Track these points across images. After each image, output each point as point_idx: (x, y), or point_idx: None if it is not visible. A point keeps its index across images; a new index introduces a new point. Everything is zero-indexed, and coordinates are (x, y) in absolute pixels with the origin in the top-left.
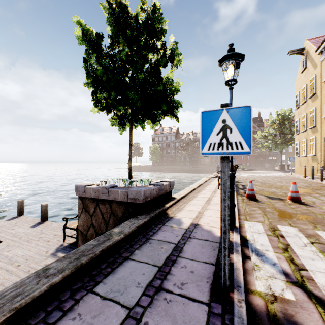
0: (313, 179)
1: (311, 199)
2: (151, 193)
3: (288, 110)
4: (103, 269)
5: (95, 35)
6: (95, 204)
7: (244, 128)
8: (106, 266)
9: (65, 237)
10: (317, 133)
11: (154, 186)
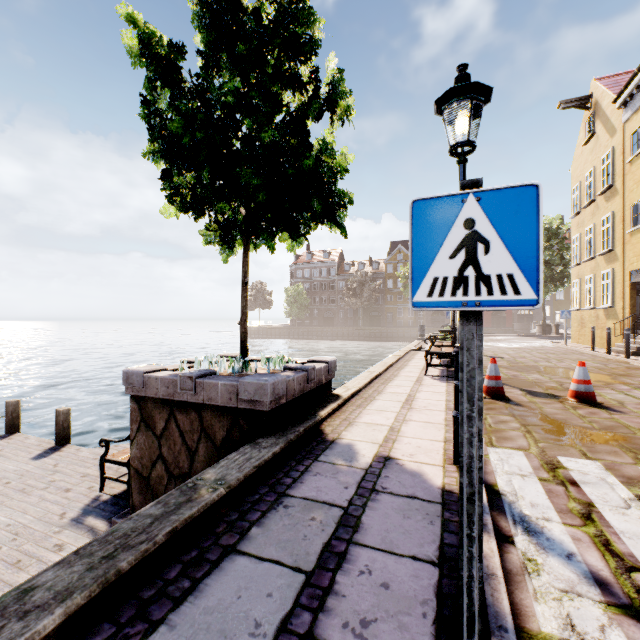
0: (608, 353)
1: (614, 396)
2: (289, 387)
3: (557, 219)
4: (172, 582)
5: (167, 46)
6: (166, 413)
7: (520, 240)
8: (179, 573)
9: (105, 481)
10: (615, 263)
11: (295, 371)
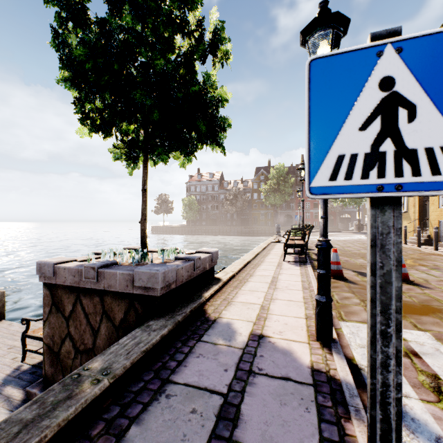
0: (405, 243)
1: (420, 275)
2: (178, 275)
3: None
4: None
5: None
6: (74, 298)
7: None
8: None
9: (26, 353)
10: None
11: (184, 261)
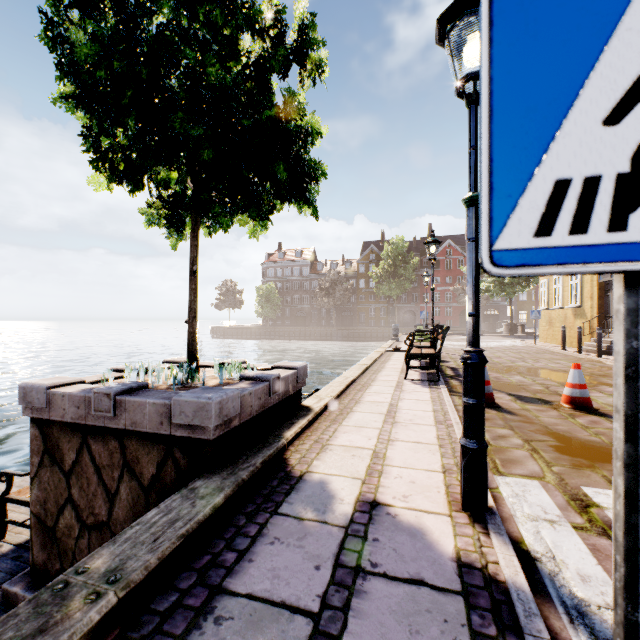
0: (579, 352)
1: (606, 399)
2: (243, 404)
3: None
4: None
5: None
6: (78, 442)
7: None
8: None
9: (7, 526)
10: None
11: (254, 382)
